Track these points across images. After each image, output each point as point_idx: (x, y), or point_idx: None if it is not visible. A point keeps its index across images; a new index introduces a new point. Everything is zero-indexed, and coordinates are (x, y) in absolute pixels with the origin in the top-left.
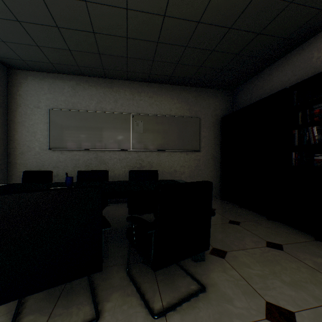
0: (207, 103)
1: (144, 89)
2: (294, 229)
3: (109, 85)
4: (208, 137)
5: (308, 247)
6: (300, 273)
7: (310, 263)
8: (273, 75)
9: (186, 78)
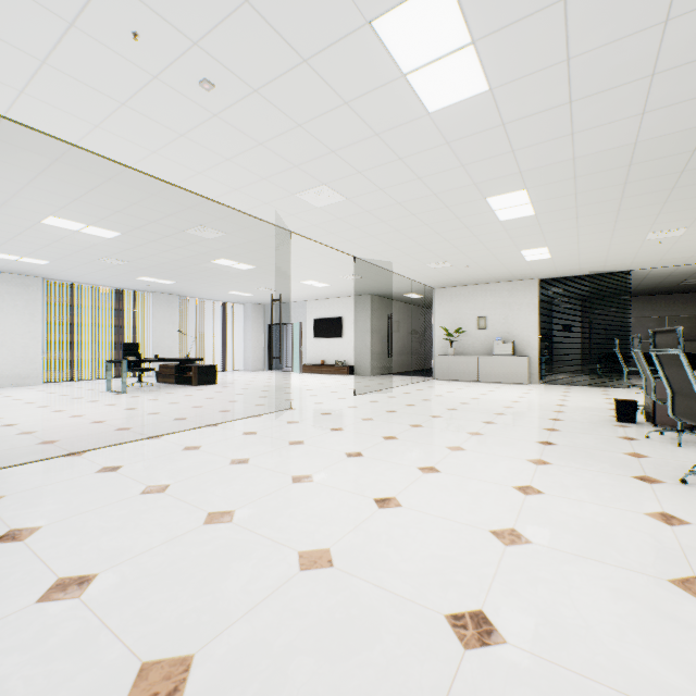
0: None
1: (677, 299)
2: None
3: (647, 300)
4: None
5: None
6: None
7: None
8: None
9: None
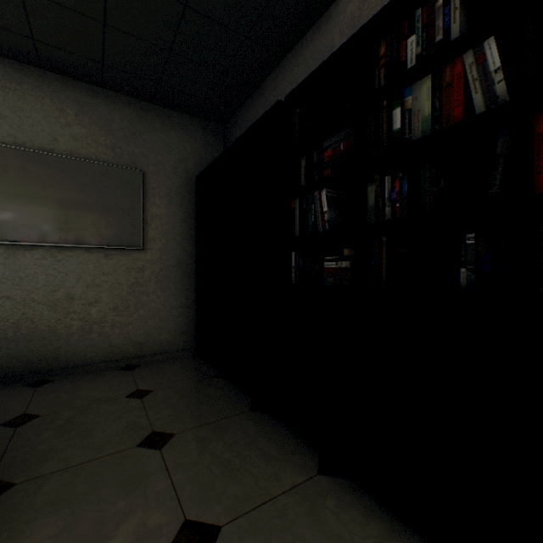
0: (164, 142)
1: None
2: (289, 437)
3: None
4: (167, 218)
5: (289, 516)
6: None
7: None
8: (279, 89)
9: (87, 58)
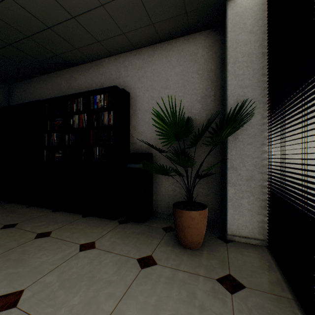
0: None
1: None
2: (43, 209)
3: None
4: None
5: (41, 218)
6: (12, 238)
7: (29, 228)
8: (41, 85)
9: None
